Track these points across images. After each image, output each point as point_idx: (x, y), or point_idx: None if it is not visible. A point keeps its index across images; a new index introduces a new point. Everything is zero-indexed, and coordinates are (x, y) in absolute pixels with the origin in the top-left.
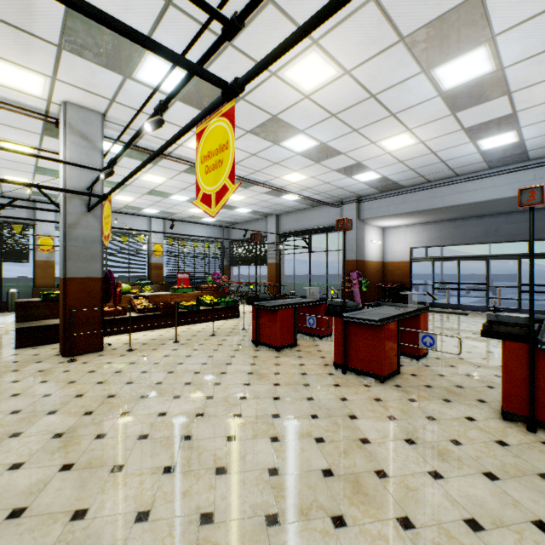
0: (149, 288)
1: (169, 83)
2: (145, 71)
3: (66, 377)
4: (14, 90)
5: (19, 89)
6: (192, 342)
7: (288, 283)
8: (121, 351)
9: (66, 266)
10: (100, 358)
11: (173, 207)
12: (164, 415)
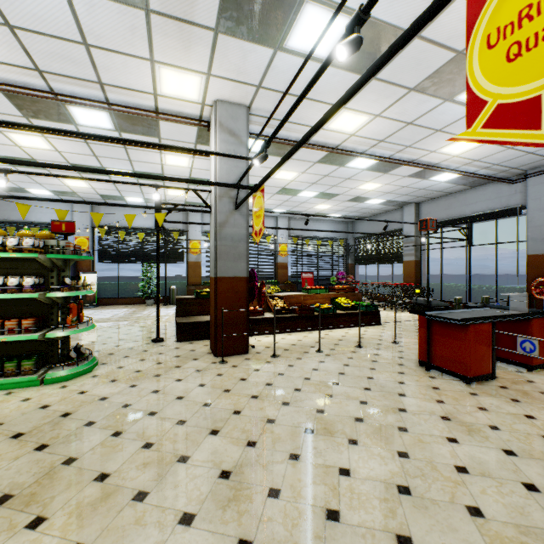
0: (276, 287)
1: (323, 41)
2: (298, 34)
3: (221, 383)
4: (176, 100)
5: (180, 98)
6: (338, 354)
7: (432, 284)
8: (265, 356)
9: (217, 265)
10: (247, 363)
11: (299, 205)
12: (348, 474)
